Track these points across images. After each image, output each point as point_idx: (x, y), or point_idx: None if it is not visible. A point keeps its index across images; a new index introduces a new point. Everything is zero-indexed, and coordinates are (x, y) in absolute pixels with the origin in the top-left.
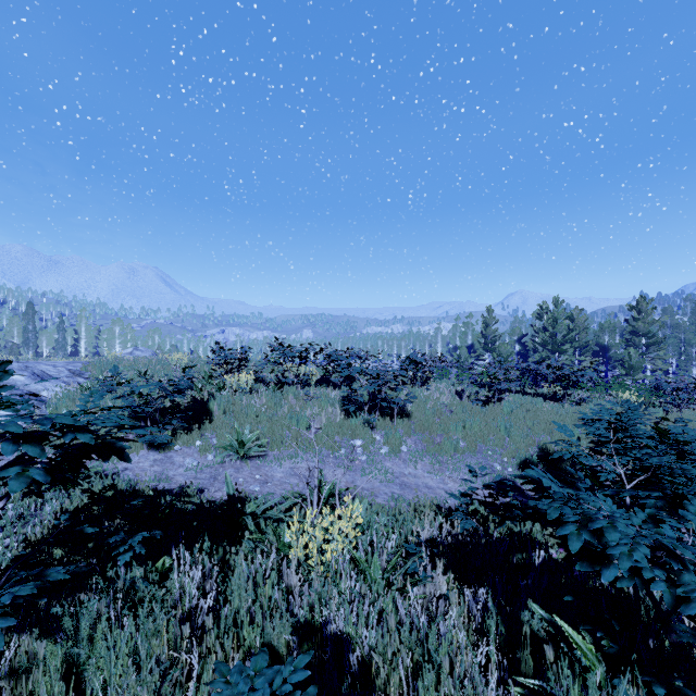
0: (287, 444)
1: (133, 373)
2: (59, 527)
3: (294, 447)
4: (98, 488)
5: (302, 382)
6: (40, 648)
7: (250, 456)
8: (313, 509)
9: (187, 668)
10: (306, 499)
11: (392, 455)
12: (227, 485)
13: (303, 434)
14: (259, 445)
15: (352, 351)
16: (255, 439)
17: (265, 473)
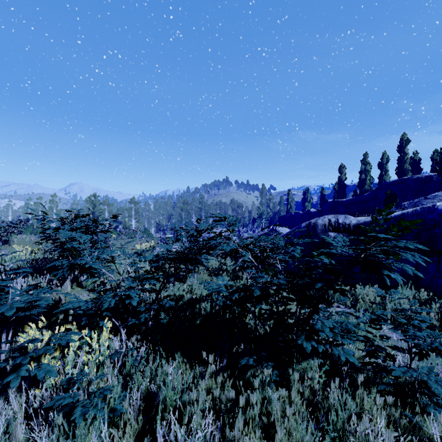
0: None
1: None
2: None
3: None
4: None
5: None
6: None
7: None
8: None
9: None
10: None
11: None
12: None
13: None
14: None
15: None
16: None
17: None
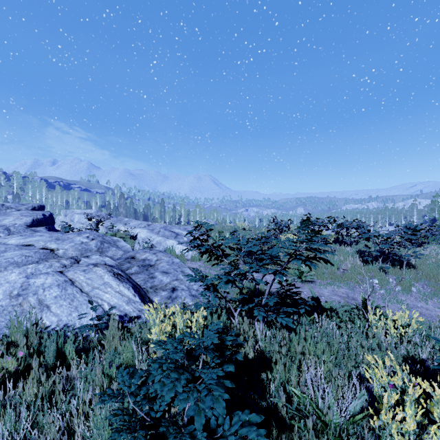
0: (326, 276)
1: (228, 233)
2: (243, 298)
3: (331, 279)
4: (246, 285)
5: (324, 241)
6: (301, 332)
7: (305, 280)
8: (368, 312)
9: (360, 357)
10: (354, 308)
11: (403, 292)
12: (311, 292)
13: (335, 272)
14: (309, 275)
15: (359, 222)
16: (307, 272)
17: (317, 291)
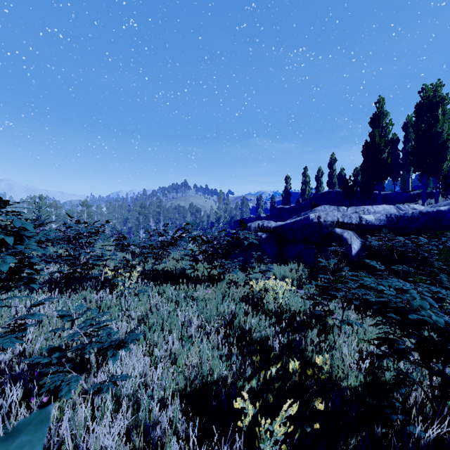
0: None
1: None
2: None
3: None
4: None
5: None
6: None
7: None
8: None
9: None
10: None
11: None
12: None
13: None
14: None
15: None
16: None
17: None
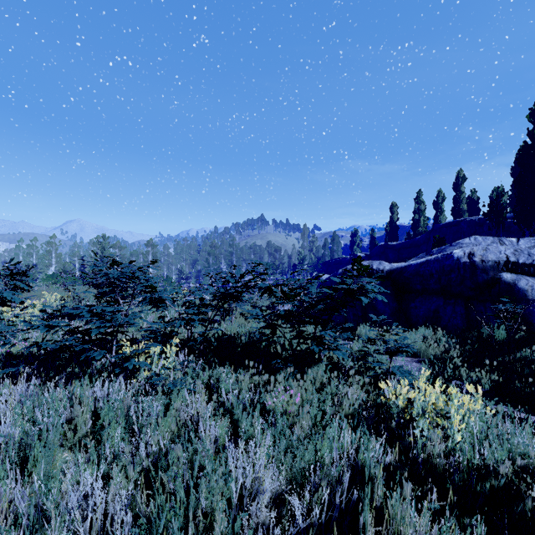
0: None
1: None
2: None
3: None
4: None
5: None
6: None
7: None
8: None
9: None
10: None
11: None
12: None
13: None
14: None
15: None
16: None
17: None
